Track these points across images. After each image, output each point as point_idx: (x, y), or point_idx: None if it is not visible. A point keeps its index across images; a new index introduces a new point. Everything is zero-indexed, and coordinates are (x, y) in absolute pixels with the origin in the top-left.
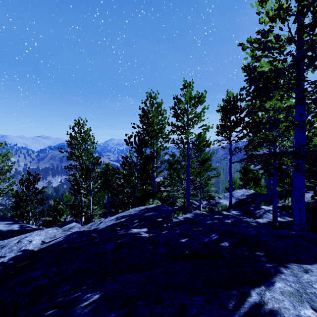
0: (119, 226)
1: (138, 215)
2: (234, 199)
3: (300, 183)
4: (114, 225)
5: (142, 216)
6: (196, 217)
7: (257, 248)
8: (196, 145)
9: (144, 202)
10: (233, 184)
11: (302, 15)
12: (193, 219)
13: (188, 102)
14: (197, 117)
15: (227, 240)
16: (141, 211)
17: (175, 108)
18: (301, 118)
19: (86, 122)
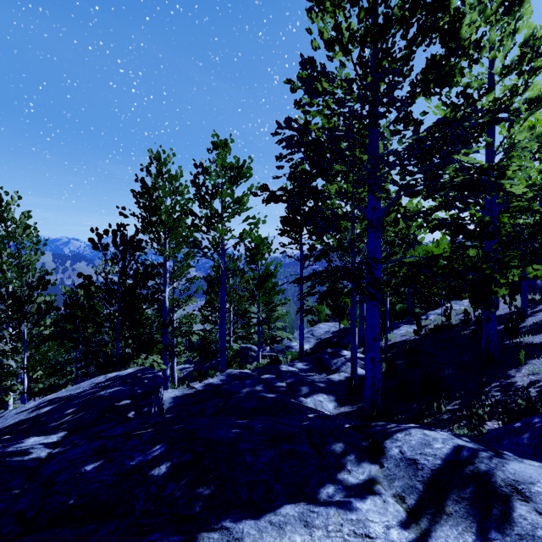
0: (27, 426)
1: (84, 396)
2: (314, 340)
3: (373, 318)
4: (18, 424)
5: (91, 398)
6: (228, 382)
7: (209, 475)
8: (252, 250)
9: (126, 362)
10: (319, 315)
11: (361, 43)
12: (221, 386)
13: (222, 175)
14: (236, 202)
15: (171, 460)
16: (98, 386)
17: (195, 183)
18: (374, 214)
19: (18, 199)
